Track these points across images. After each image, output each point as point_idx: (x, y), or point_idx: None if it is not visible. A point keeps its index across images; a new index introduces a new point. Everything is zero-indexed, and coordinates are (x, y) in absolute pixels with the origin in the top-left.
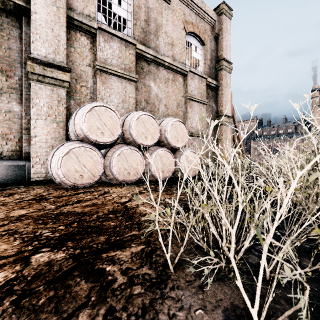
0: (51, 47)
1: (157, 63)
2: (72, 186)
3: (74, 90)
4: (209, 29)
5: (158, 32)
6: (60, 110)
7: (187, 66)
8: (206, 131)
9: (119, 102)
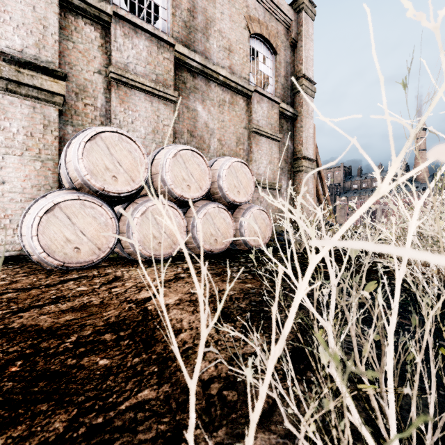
0: (31, 36)
1: (207, 76)
2: (59, 266)
3: (74, 111)
4: (283, 32)
5: (208, 30)
6: (47, 140)
7: (251, 83)
8: (279, 180)
9: (148, 132)
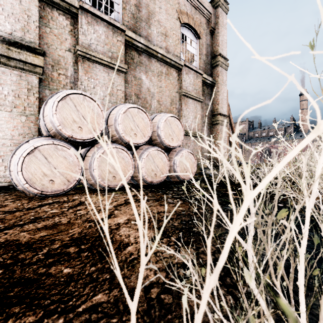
0: (18, 23)
1: (149, 54)
2: (38, 194)
3: (50, 79)
4: (205, 22)
5: (150, 20)
6: (30, 100)
7: (181, 60)
8: (202, 130)
9: (106, 95)
